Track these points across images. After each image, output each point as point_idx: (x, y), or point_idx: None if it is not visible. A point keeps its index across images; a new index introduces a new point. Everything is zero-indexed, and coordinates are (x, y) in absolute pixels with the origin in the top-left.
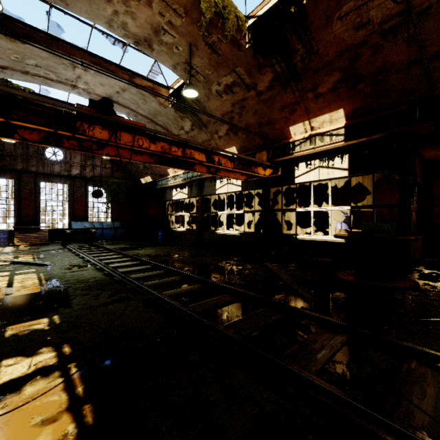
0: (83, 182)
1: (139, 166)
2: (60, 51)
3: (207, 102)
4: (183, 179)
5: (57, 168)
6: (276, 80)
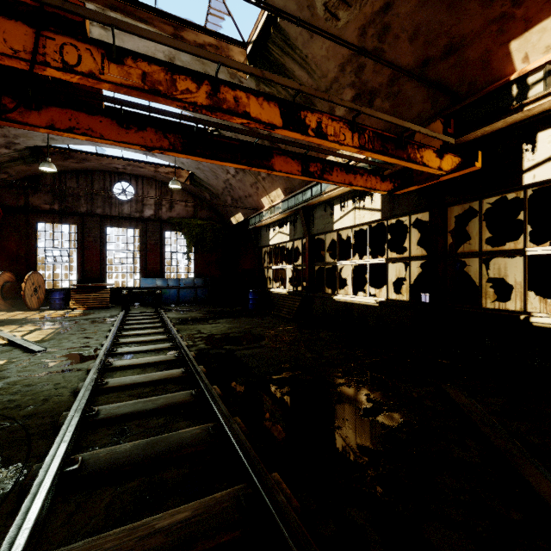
0: (158, 226)
1: (226, 200)
2: None
3: (308, 43)
4: (281, 210)
5: (126, 209)
6: None
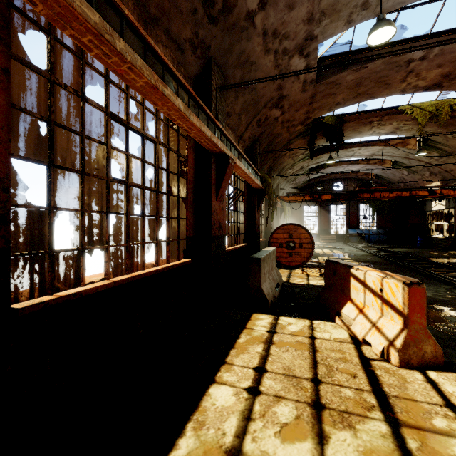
0: (355, 202)
1: (399, 185)
2: (347, 149)
3: (446, 142)
4: None
5: None
6: None
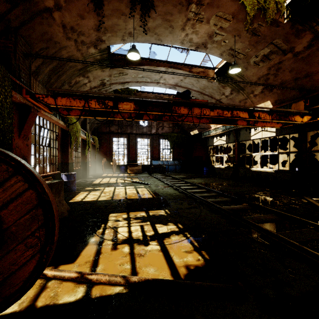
0: (157, 137)
1: (189, 124)
2: (154, 66)
3: (245, 71)
4: (222, 130)
5: (145, 130)
6: (315, 38)
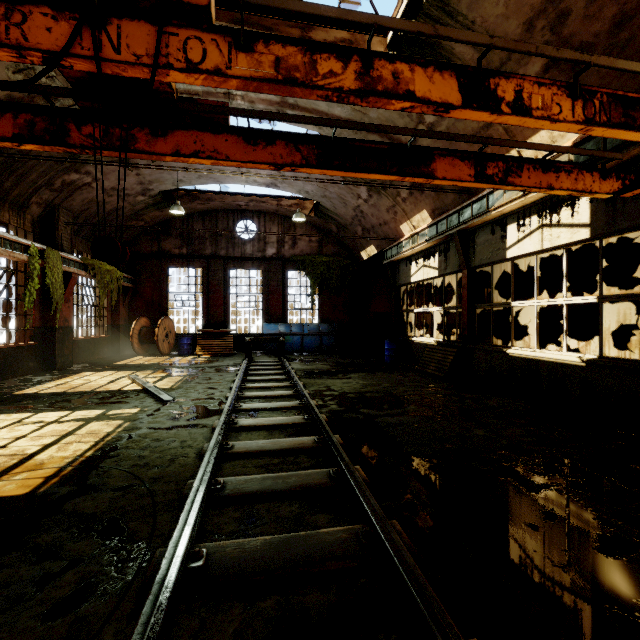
0: (280, 265)
1: (355, 230)
2: None
3: (477, 2)
4: (428, 237)
5: (249, 249)
6: None
